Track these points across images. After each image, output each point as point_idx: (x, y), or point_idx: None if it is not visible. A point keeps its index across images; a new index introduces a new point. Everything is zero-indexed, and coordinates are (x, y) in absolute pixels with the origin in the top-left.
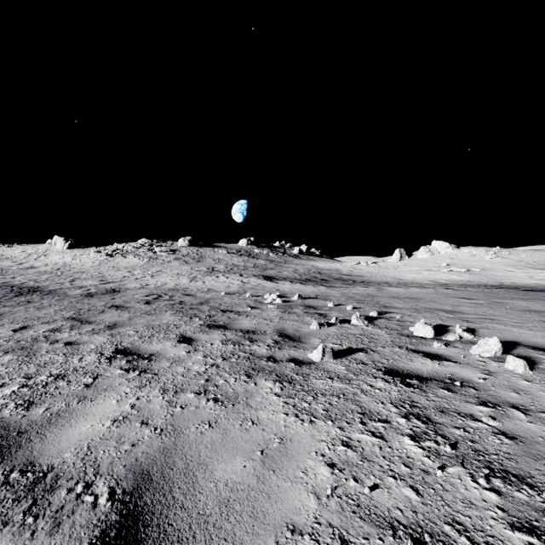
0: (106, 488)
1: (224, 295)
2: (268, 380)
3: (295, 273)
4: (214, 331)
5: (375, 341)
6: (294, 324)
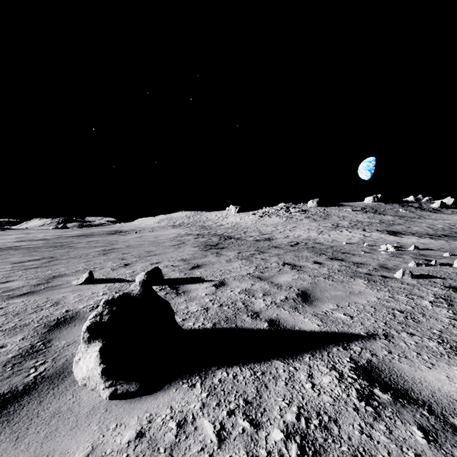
0: (296, 289)
1: (345, 244)
2: (362, 279)
3: (428, 229)
4: (334, 261)
5: None
6: (396, 262)
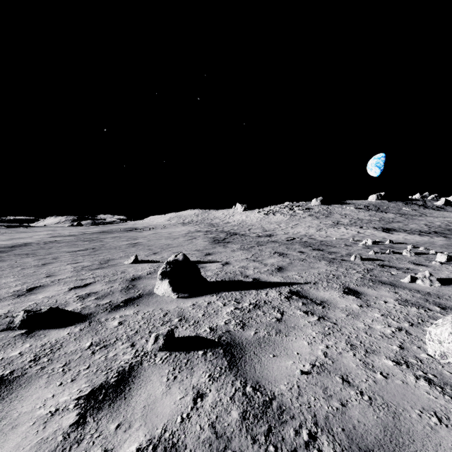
0: (276, 266)
1: (334, 239)
2: (325, 261)
3: (424, 226)
4: (315, 251)
5: (399, 259)
6: (362, 252)
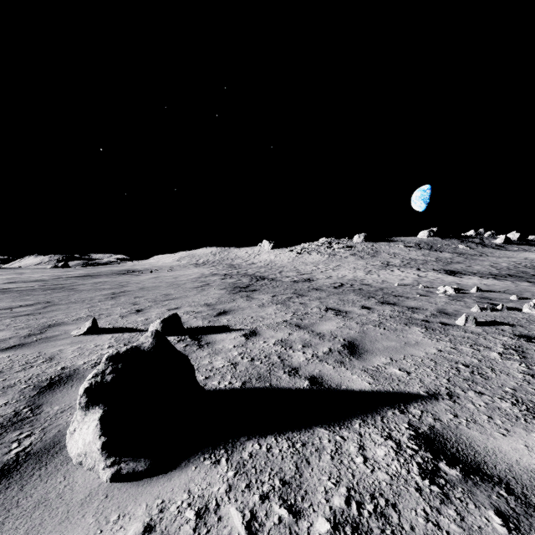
0: (341, 339)
1: (397, 286)
2: (418, 327)
3: (491, 268)
4: (385, 305)
5: (533, 322)
6: (456, 307)
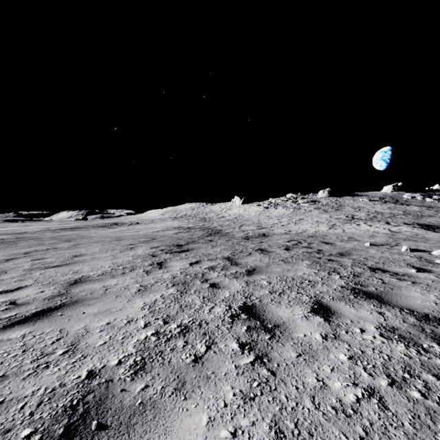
0: None
1: (369, 246)
2: None
3: None
4: (362, 303)
5: None
6: None
